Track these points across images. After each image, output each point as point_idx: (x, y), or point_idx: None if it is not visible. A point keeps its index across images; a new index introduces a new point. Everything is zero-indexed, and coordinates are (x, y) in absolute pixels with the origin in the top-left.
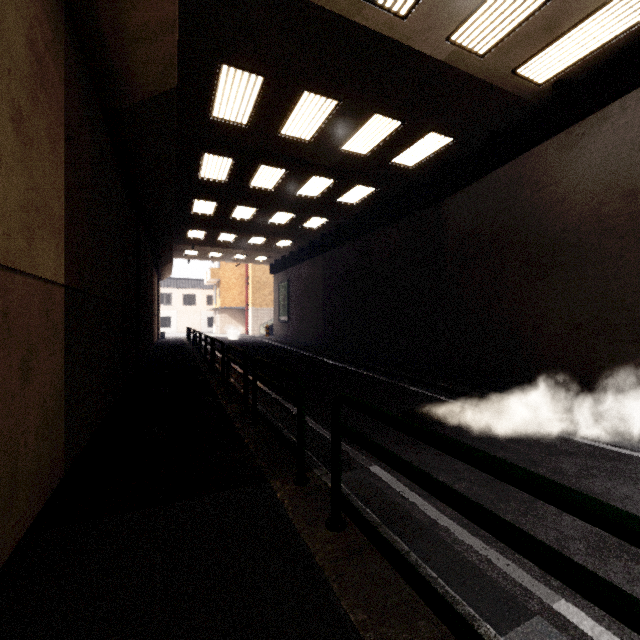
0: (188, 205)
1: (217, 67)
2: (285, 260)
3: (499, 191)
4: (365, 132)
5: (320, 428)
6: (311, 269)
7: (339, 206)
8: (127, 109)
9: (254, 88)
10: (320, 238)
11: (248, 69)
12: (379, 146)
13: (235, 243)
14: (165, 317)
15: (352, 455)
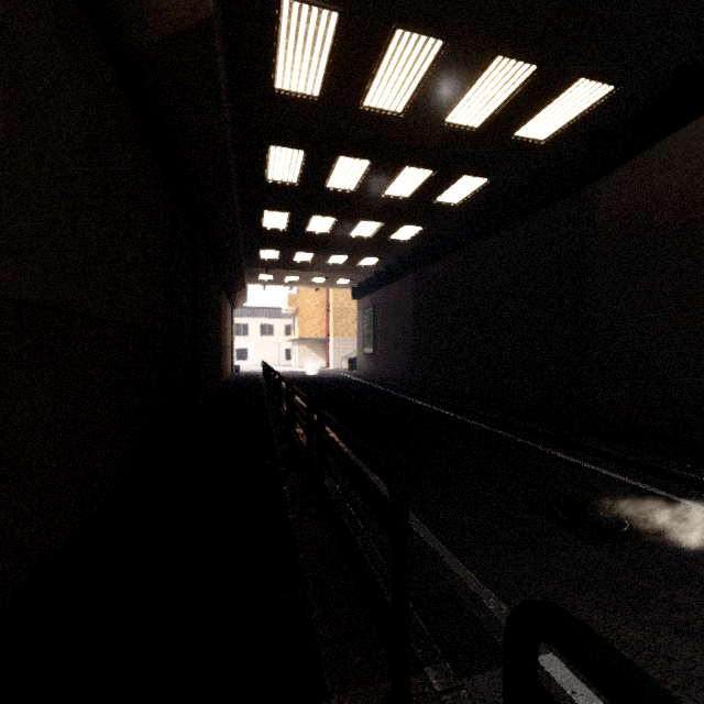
0: (257, 218)
1: (276, 5)
2: (370, 282)
3: (695, 155)
4: (480, 90)
5: (425, 530)
6: (401, 291)
7: (437, 208)
8: (144, 53)
9: (326, 34)
10: (412, 253)
11: (317, 2)
12: (499, 111)
13: (313, 264)
14: (242, 349)
15: (494, 611)
